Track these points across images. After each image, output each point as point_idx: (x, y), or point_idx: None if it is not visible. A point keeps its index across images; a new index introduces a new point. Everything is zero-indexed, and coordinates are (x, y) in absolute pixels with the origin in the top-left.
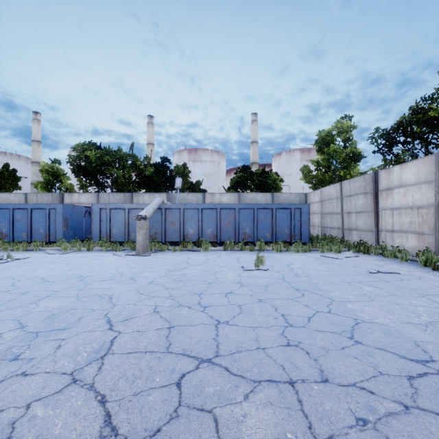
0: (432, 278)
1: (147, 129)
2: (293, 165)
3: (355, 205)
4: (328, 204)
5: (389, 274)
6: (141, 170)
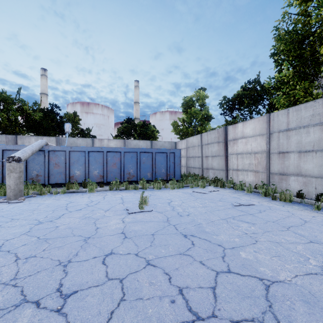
0: (277, 207)
1: (41, 80)
2: (165, 122)
3: (211, 151)
4: (192, 150)
5: (249, 206)
6: (29, 114)
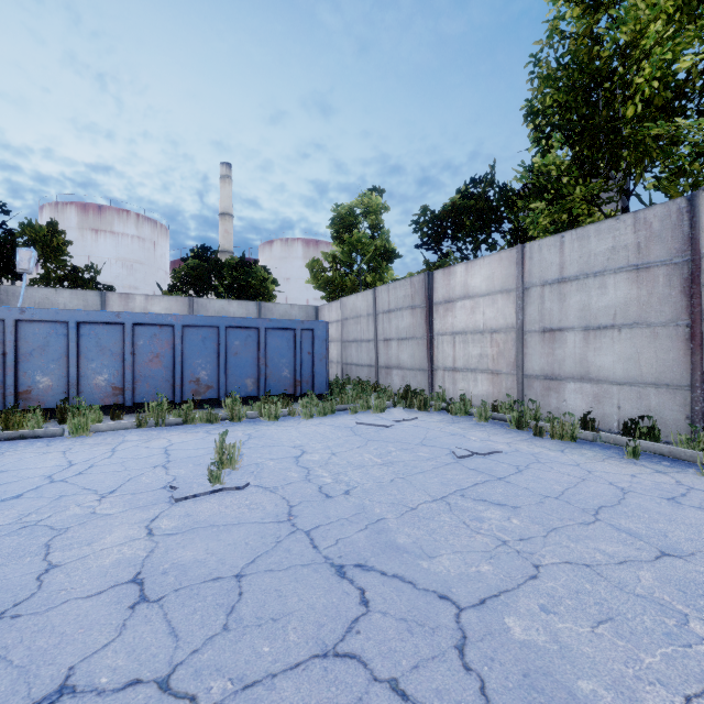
0: (551, 455)
1: None
2: (293, 264)
3: (397, 327)
4: (353, 324)
5: (490, 457)
6: None
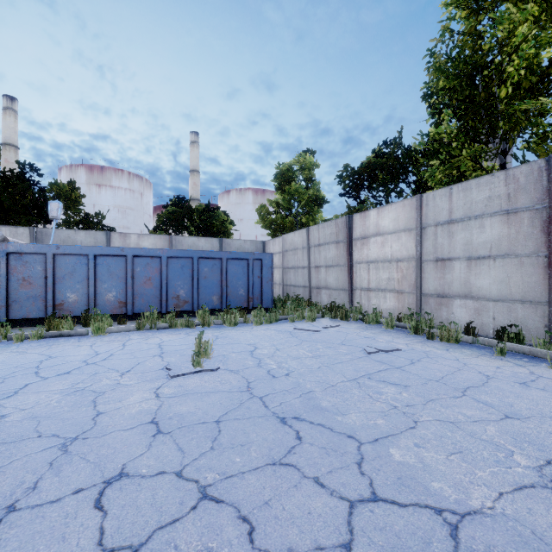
0: (438, 353)
1: (3, 118)
2: (245, 208)
3: (325, 257)
4: (292, 255)
5: (392, 353)
6: None
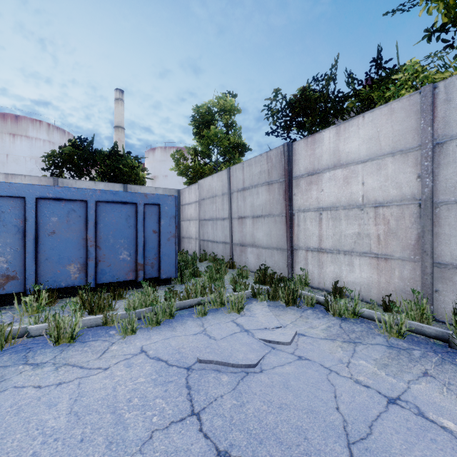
0: None
1: None
2: (170, 165)
3: (252, 204)
4: (209, 204)
5: None
6: None
